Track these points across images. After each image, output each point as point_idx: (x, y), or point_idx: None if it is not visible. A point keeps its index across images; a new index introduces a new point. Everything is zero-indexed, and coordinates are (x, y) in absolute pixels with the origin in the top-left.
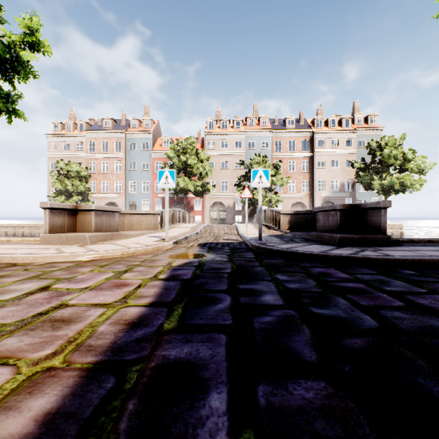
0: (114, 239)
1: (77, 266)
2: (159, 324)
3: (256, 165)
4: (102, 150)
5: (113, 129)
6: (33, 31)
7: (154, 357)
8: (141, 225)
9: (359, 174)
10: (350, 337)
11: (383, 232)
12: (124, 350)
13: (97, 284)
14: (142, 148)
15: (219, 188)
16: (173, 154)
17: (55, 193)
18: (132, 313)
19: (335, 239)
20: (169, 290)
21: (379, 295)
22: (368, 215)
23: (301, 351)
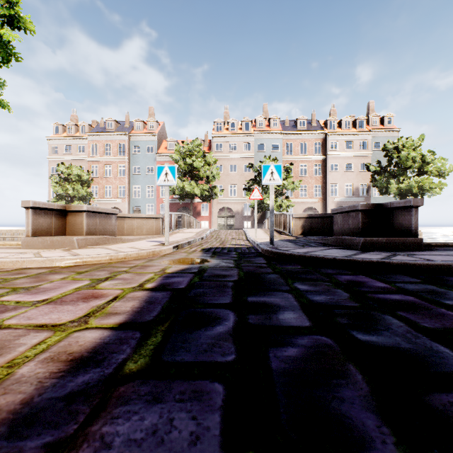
0: (108, 243)
1: (49, 273)
2: (120, 361)
3: None
4: (105, 153)
5: (116, 132)
6: (12, 4)
7: (84, 439)
8: (142, 229)
9: (375, 178)
10: (436, 390)
11: (414, 235)
12: (35, 422)
13: (61, 295)
14: (146, 151)
15: (227, 192)
16: (178, 157)
17: (55, 198)
18: (86, 341)
19: (358, 242)
20: (153, 304)
21: (443, 313)
22: (395, 215)
23: (361, 425)
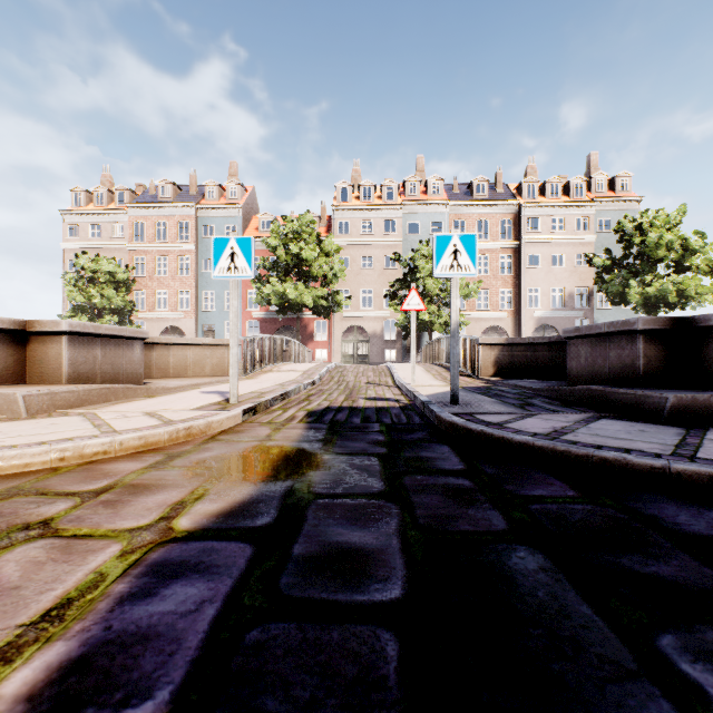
0: (115, 399)
1: None
2: None
3: (423, 261)
4: (157, 237)
5: (175, 202)
6: None
7: None
8: (203, 366)
9: (602, 277)
10: None
11: None
12: None
13: None
14: (225, 234)
15: (358, 302)
16: (276, 242)
17: (71, 311)
18: None
19: (661, 404)
20: None
21: None
22: None
23: None
